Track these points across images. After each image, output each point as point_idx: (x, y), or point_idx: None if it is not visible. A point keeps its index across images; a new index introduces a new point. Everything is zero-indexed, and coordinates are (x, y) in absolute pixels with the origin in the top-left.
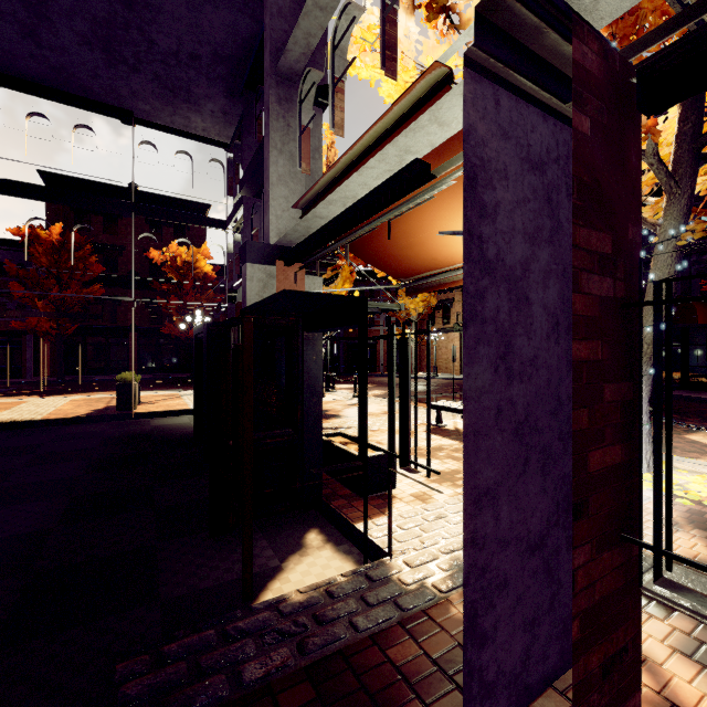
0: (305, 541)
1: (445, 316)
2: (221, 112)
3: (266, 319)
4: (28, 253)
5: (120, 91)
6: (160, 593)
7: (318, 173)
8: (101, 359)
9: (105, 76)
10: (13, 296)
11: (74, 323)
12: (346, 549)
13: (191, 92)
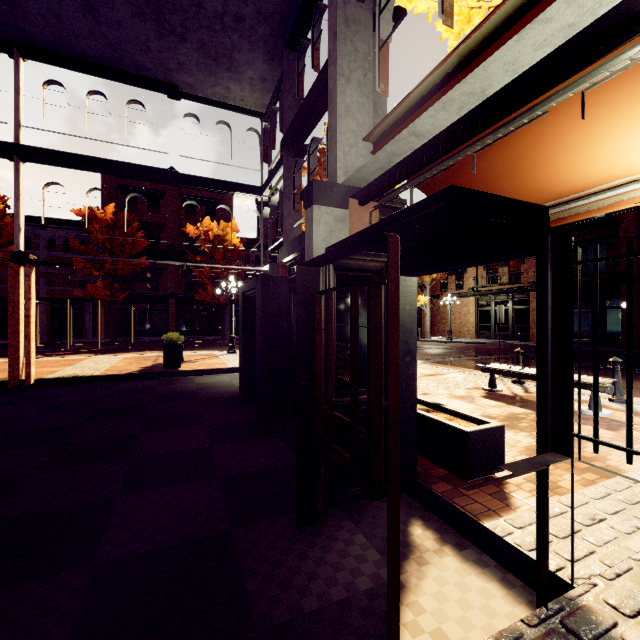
0: (413, 540)
1: (458, 281)
2: (259, 78)
3: (353, 260)
4: (87, 232)
5: (168, 64)
6: (254, 615)
7: (382, 109)
8: (145, 323)
9: (155, 49)
10: (76, 269)
11: (124, 291)
12: (475, 557)
13: (233, 59)
